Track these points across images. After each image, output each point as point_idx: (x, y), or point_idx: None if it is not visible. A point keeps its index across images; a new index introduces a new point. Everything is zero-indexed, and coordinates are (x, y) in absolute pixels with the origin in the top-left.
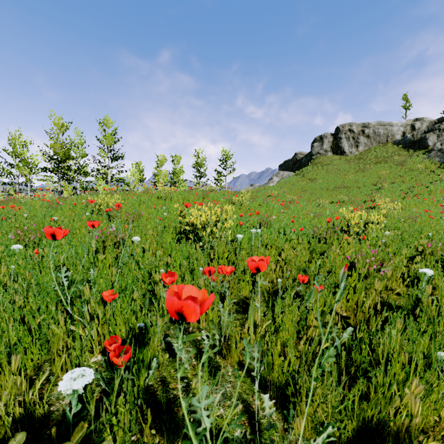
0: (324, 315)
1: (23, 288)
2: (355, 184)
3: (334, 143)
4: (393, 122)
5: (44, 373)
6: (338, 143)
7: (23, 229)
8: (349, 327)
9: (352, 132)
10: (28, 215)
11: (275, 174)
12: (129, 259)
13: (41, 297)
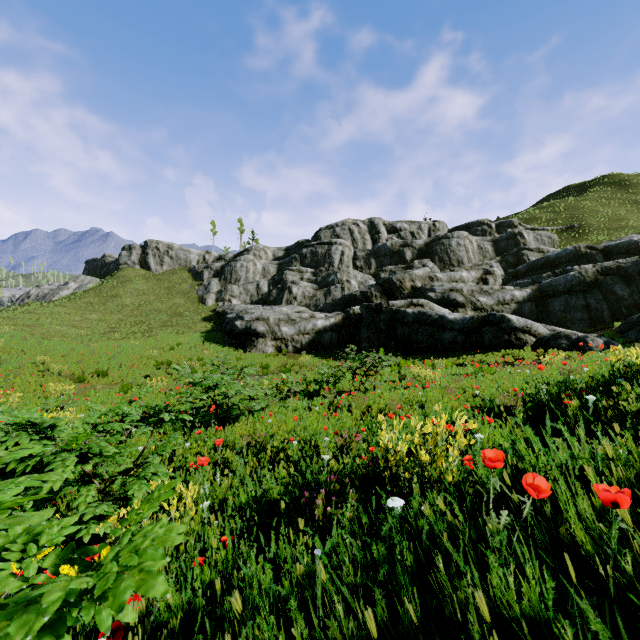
0: None
1: None
2: (140, 307)
3: (143, 256)
4: (191, 250)
5: None
6: (146, 258)
7: None
8: None
9: (158, 251)
10: None
11: (73, 278)
12: None
13: None
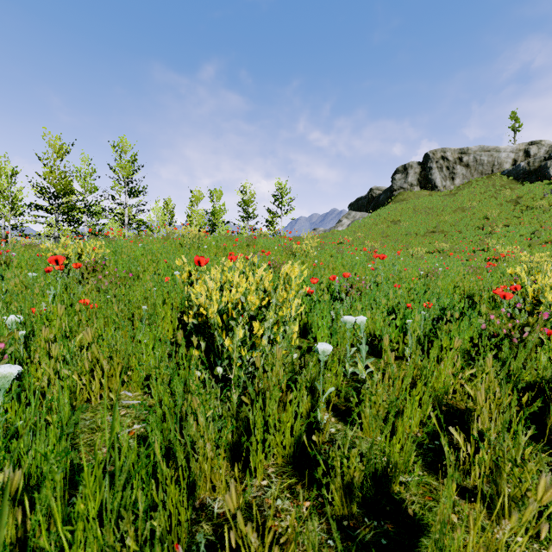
0: None
1: None
2: (454, 227)
3: (422, 174)
4: (500, 147)
5: None
6: (428, 175)
7: None
8: None
9: (445, 161)
10: None
11: (344, 215)
12: None
13: None
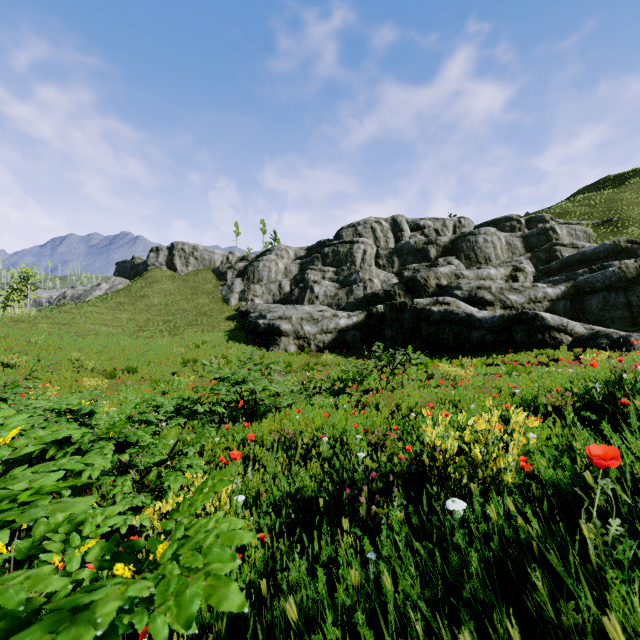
0: None
1: None
2: (167, 307)
3: (169, 258)
4: (215, 250)
5: None
6: (172, 260)
7: None
8: None
9: (184, 252)
10: None
11: (104, 279)
12: None
13: None
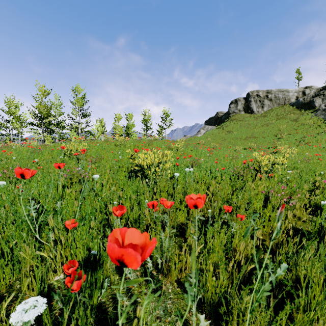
0: (260, 252)
1: (2, 218)
2: (261, 135)
3: (246, 104)
4: (289, 89)
5: (14, 291)
6: (249, 105)
7: (8, 169)
8: (283, 264)
9: (258, 97)
10: (16, 158)
11: (202, 128)
12: (90, 192)
13: (17, 225)
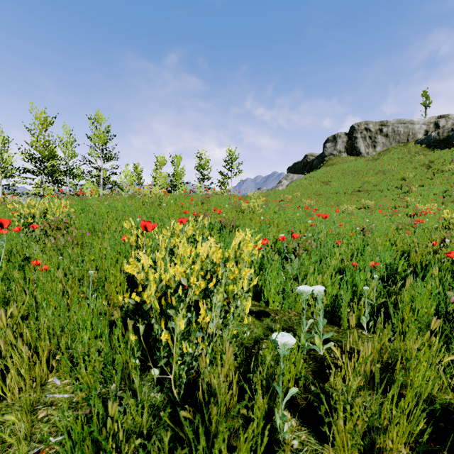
0: None
1: None
2: (377, 187)
3: (349, 143)
4: (414, 120)
5: None
6: (354, 143)
7: None
8: None
9: (368, 131)
10: None
11: (284, 177)
12: None
13: None
